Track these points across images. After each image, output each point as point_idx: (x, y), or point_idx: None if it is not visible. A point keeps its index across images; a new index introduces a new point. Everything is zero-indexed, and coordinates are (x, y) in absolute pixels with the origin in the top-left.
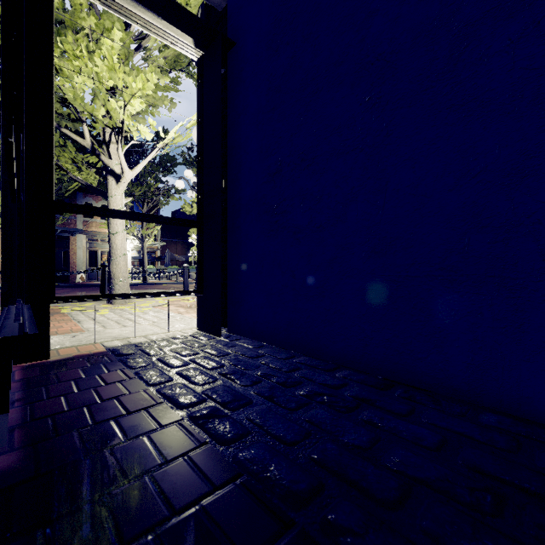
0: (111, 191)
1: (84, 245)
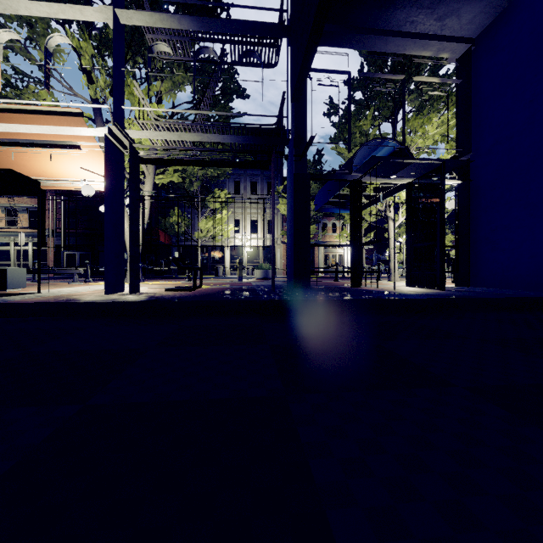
0: (390, 228)
1: (322, 251)
